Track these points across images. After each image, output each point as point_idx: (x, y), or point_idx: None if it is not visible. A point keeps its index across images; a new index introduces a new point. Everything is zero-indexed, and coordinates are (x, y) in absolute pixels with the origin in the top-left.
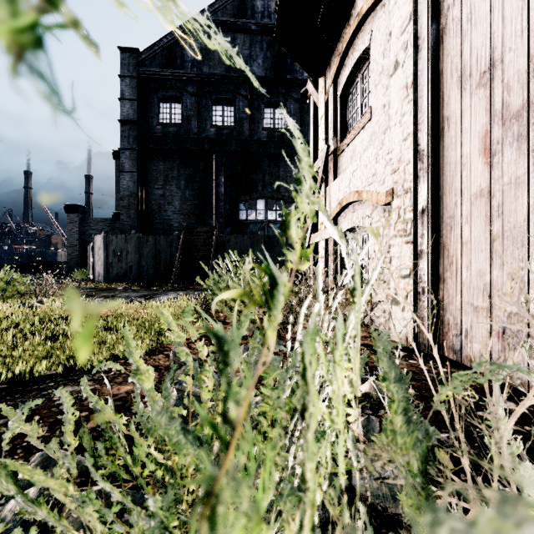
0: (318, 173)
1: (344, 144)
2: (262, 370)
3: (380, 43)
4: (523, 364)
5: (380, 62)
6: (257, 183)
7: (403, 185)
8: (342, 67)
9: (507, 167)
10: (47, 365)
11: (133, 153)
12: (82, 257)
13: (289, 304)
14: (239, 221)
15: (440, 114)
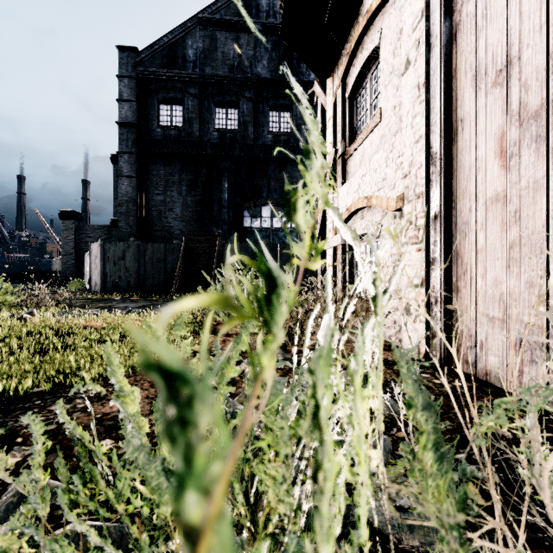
0: (325, 178)
1: (352, 148)
2: (252, 421)
3: (391, 42)
4: (542, 377)
5: (391, 61)
6: (262, 189)
7: (415, 190)
8: (350, 67)
9: (525, 170)
10: (34, 382)
11: (131, 157)
12: (78, 266)
13: (295, 314)
14: (243, 229)
15: (454, 115)
